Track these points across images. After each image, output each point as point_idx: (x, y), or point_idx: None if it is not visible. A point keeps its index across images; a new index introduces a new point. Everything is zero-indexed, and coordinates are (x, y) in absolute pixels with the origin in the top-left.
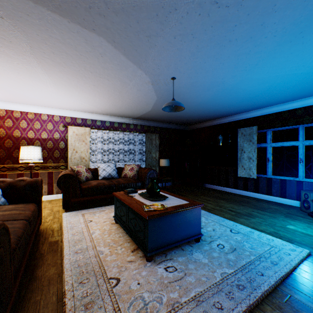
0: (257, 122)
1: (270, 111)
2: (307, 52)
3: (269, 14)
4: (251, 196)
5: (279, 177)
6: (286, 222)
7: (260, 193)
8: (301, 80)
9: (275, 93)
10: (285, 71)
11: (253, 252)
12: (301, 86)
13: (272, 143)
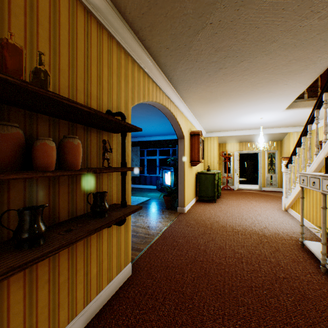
0: (140, 144)
1: (146, 139)
2: (150, 125)
3: (135, 118)
4: (137, 187)
5: (150, 175)
6: (148, 193)
7: (141, 185)
8: (153, 131)
9: (145, 133)
10: (146, 128)
11: (132, 201)
12: (154, 132)
13: (147, 156)
